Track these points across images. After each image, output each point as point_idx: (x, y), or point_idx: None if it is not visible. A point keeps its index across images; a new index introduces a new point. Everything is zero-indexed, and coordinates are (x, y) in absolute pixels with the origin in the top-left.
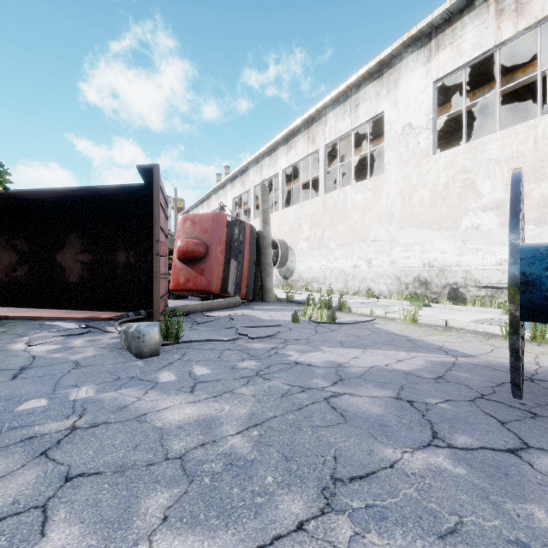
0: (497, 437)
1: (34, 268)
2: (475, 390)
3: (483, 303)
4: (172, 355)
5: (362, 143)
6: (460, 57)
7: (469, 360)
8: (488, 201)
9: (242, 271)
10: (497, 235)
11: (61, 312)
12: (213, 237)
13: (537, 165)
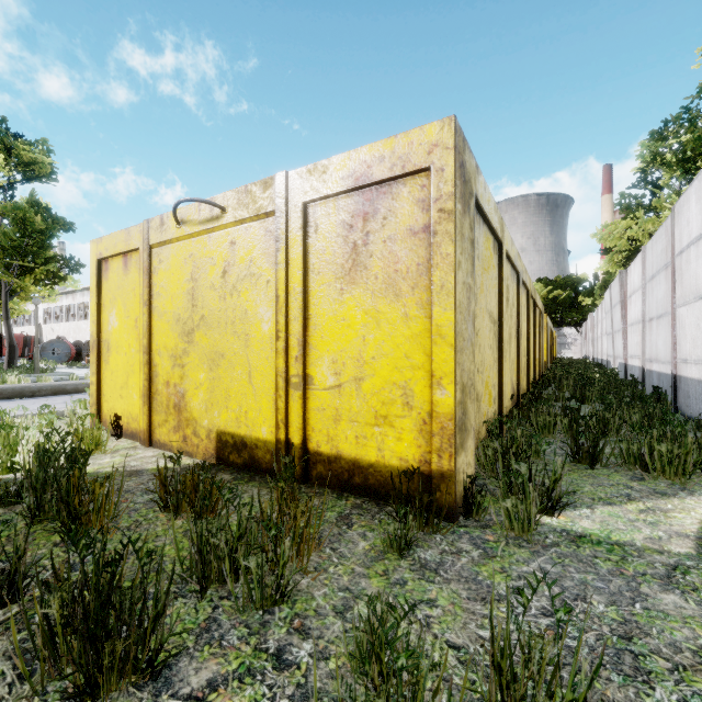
0: None
1: None
2: None
3: None
4: None
5: None
6: None
7: None
8: None
9: (31, 350)
10: None
11: None
12: (19, 341)
13: None
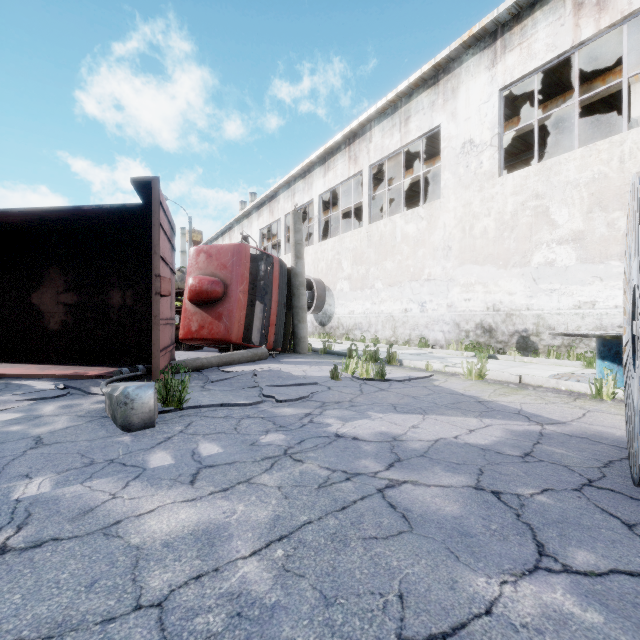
0: (630, 551)
1: (3, 312)
2: (579, 474)
3: (559, 354)
4: (172, 426)
5: (413, 165)
6: (531, 60)
7: (559, 428)
8: (564, 232)
9: (270, 316)
10: (576, 273)
11: (36, 368)
12: (233, 274)
13: (623, 189)
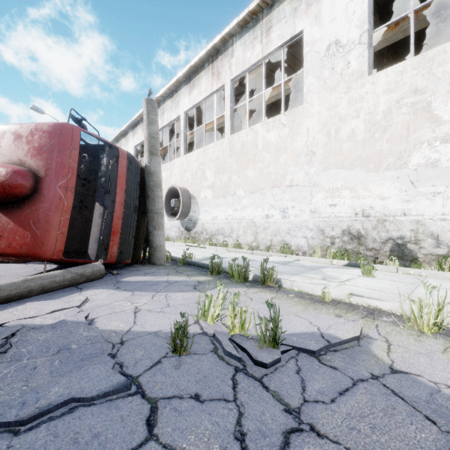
0: None
1: None
2: None
3: None
4: None
5: None
6: None
7: None
8: None
9: (112, 222)
10: None
11: None
12: (50, 162)
13: None
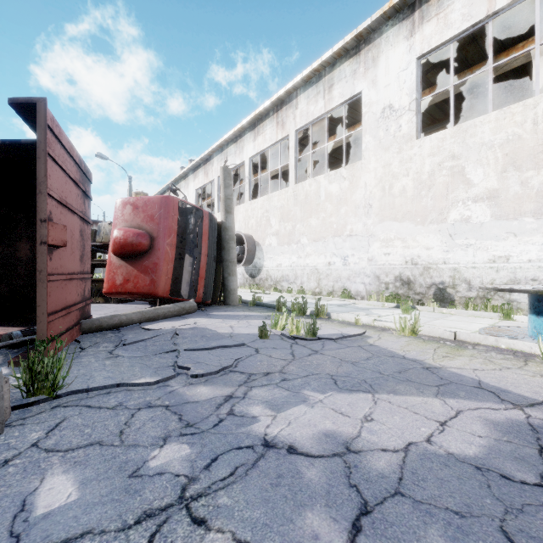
0: None
1: None
2: None
3: (476, 306)
4: (27, 432)
5: (333, 134)
6: (447, 30)
7: None
8: (480, 191)
9: (199, 269)
10: (490, 229)
11: None
12: (160, 226)
13: (536, 150)
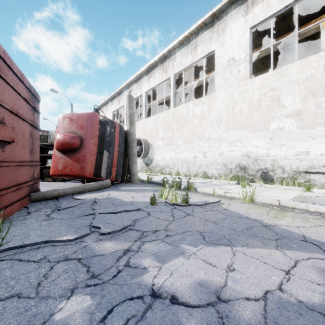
0: None
1: None
2: None
3: (288, 183)
4: None
5: (197, 78)
6: (269, 10)
7: None
8: (289, 110)
9: (113, 160)
10: (296, 135)
11: None
12: (87, 132)
13: None
